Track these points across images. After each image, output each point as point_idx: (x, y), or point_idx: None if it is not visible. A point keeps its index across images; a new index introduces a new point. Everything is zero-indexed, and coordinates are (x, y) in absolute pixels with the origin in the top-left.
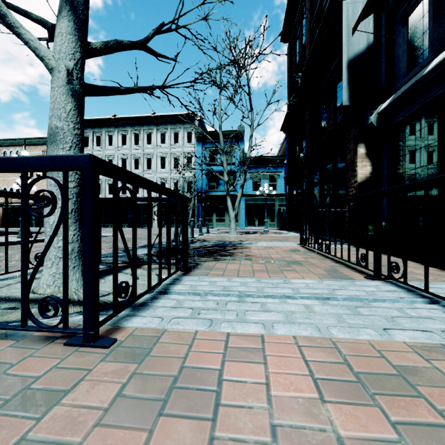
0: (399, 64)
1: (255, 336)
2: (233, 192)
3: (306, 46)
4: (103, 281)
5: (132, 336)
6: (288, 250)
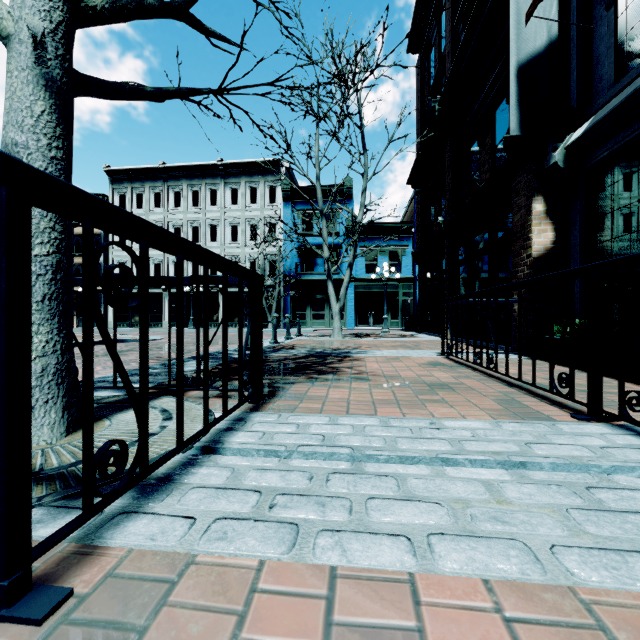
0: (600, 69)
1: (394, 576)
2: (336, 275)
3: (447, 55)
4: (106, 425)
5: (115, 575)
6: (424, 364)
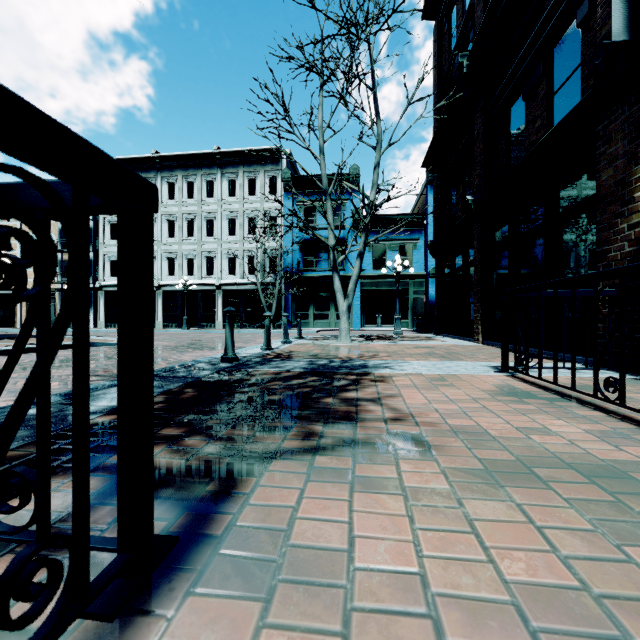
0: None
1: None
2: (341, 271)
3: (477, 2)
4: None
5: None
6: (492, 390)
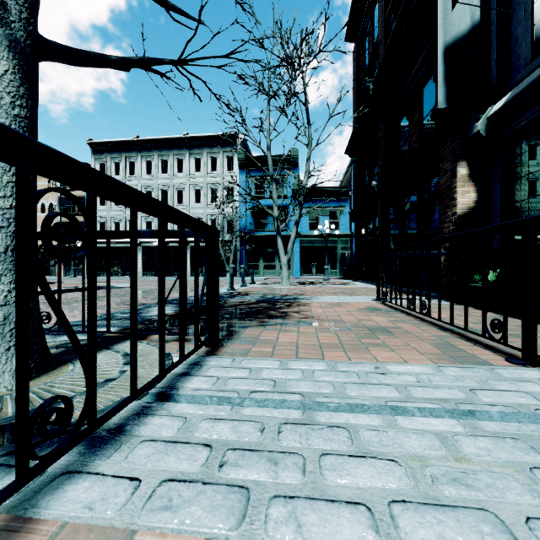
0: (518, 48)
1: None
2: (284, 232)
3: (380, 42)
4: (69, 370)
5: None
6: (363, 308)
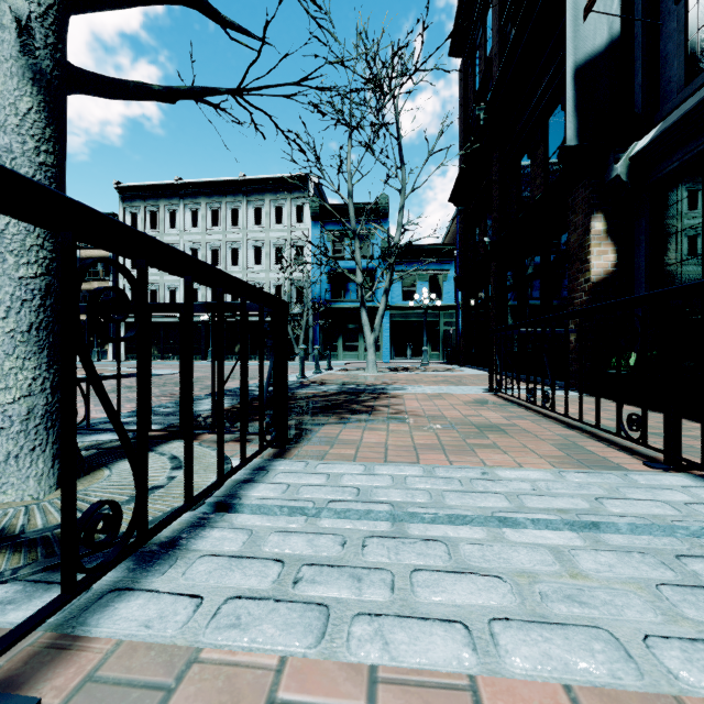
0: (668, 70)
1: (449, 679)
2: (370, 302)
3: (494, 58)
4: (104, 475)
5: (98, 677)
6: (470, 401)
